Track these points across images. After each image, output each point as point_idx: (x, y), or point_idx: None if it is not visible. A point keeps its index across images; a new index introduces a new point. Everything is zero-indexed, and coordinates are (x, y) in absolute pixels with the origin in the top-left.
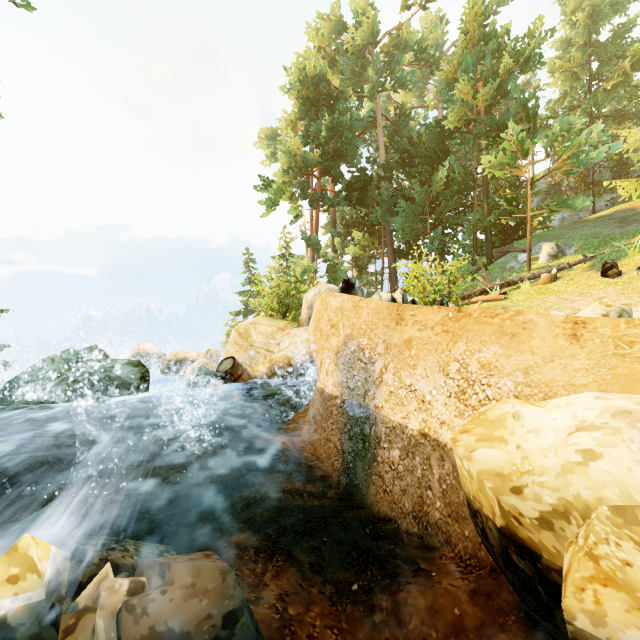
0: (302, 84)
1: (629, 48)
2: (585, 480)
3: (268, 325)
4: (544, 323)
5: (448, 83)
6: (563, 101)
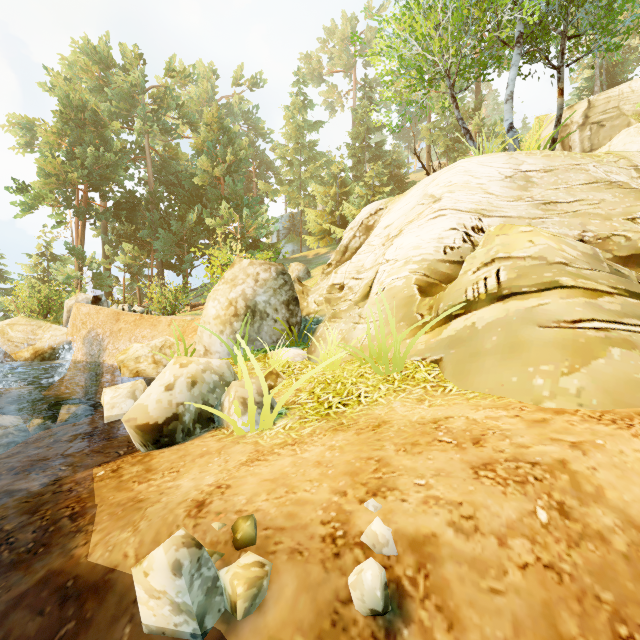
0: (66, 106)
1: (318, 156)
2: (134, 354)
3: (29, 324)
4: (165, 321)
5: (198, 151)
6: (289, 173)
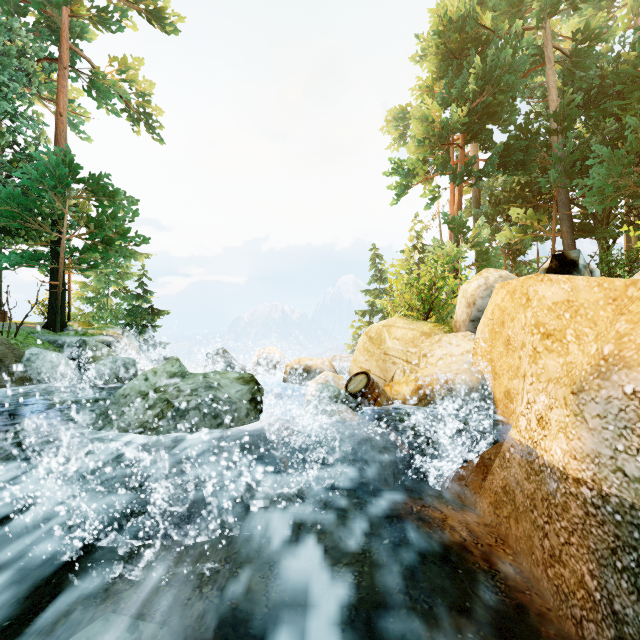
0: (441, 34)
1: None
2: None
3: (407, 328)
4: None
5: None
6: None
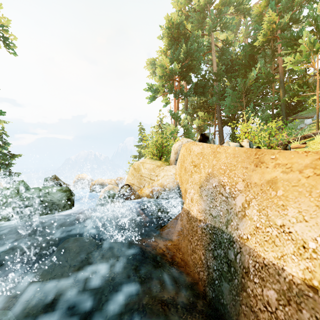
0: (170, 29)
1: None
2: None
3: (150, 164)
4: None
5: (257, 19)
6: None
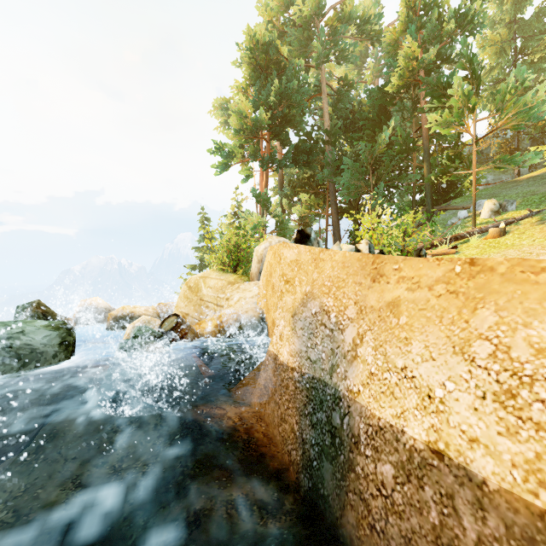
0: (252, 51)
1: None
2: None
3: (218, 279)
4: None
5: (390, 50)
6: (489, 75)
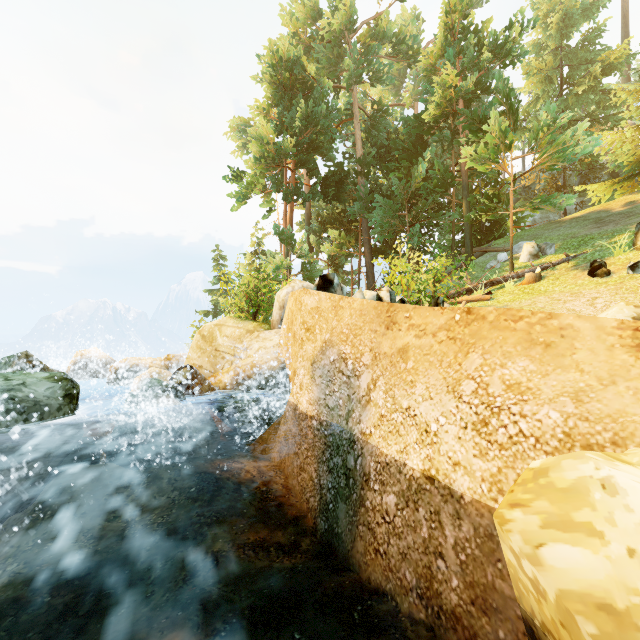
0: (275, 69)
1: (598, 54)
2: None
3: (235, 327)
4: (590, 329)
5: (427, 75)
6: (535, 104)
